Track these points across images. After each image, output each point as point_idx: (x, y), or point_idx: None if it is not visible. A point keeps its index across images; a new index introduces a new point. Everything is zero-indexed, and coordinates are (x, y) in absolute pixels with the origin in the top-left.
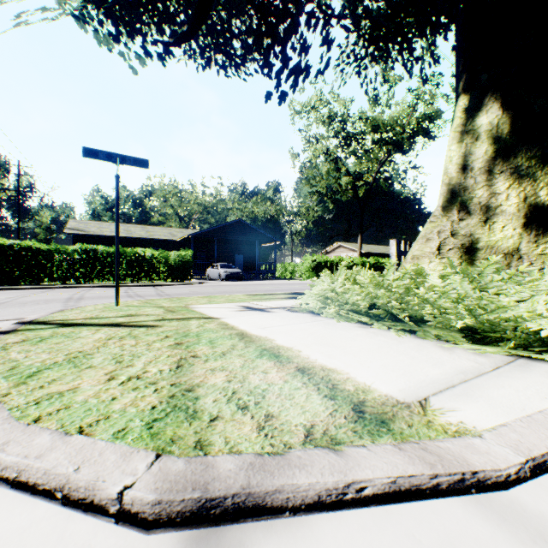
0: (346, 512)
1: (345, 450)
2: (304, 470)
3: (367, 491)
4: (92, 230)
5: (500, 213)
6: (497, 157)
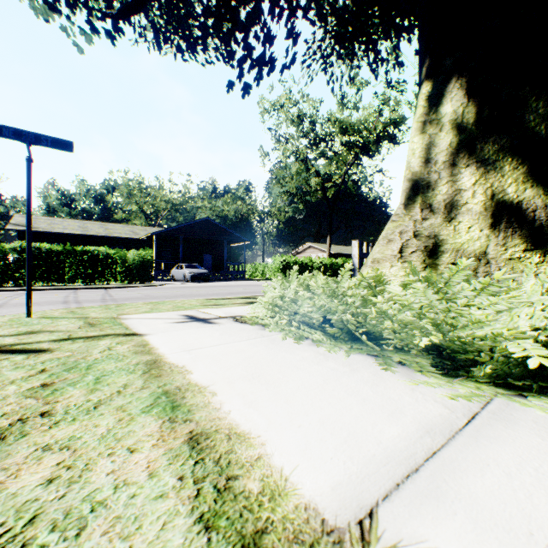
0: None
1: None
2: None
3: None
4: (41, 227)
5: (466, 212)
6: (463, 150)
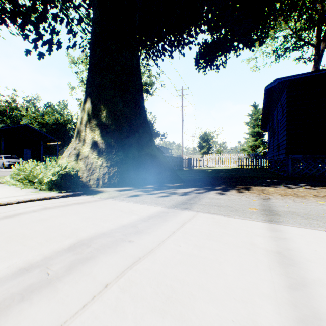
0: None
1: None
2: None
3: None
4: None
5: (86, 142)
6: (88, 122)
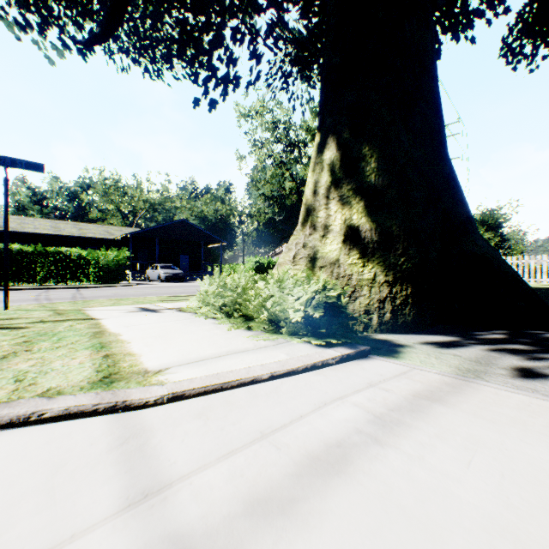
0: (29, 427)
1: (58, 397)
2: (13, 408)
3: (47, 415)
4: (10, 226)
5: (331, 231)
6: (332, 187)
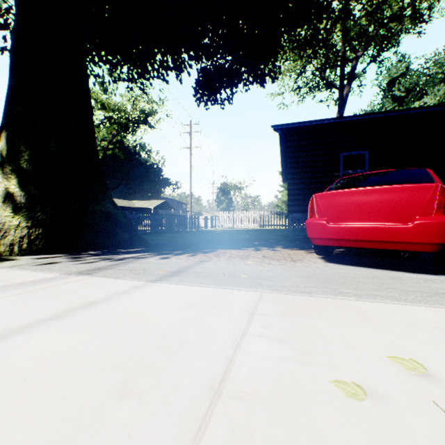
0: None
1: None
2: None
3: None
4: None
5: None
6: (1, 166)
